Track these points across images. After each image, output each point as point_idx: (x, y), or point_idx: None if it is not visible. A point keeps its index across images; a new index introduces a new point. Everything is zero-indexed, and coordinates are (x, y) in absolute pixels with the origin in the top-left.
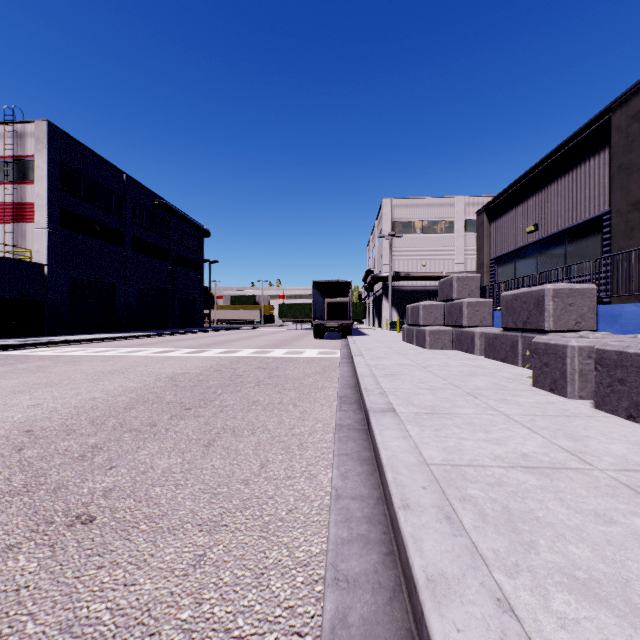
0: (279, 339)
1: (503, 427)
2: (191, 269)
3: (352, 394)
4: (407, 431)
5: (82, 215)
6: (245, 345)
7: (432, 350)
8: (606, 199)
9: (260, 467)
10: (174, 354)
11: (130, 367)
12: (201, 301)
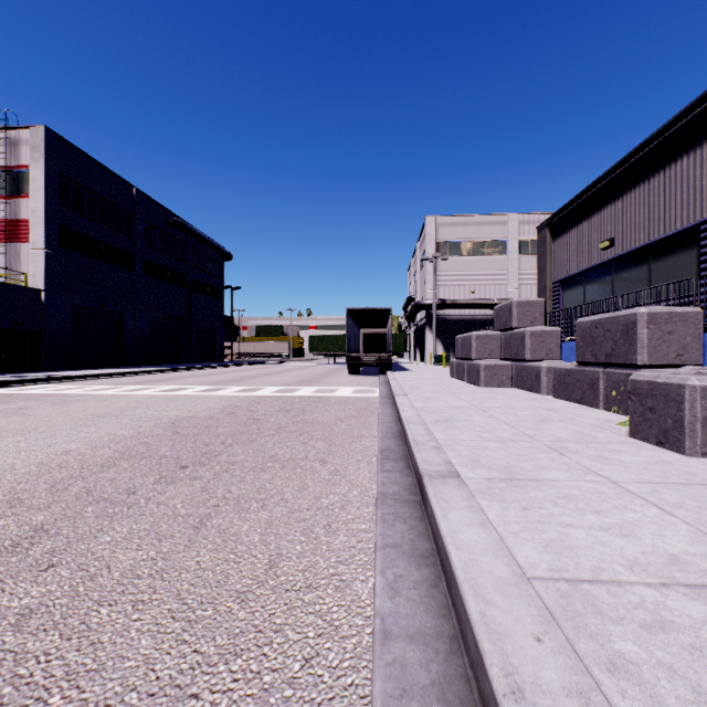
0: (308, 375)
1: (619, 504)
2: (210, 296)
3: (396, 446)
4: (483, 512)
5: (85, 234)
6: (269, 382)
7: (488, 388)
8: (704, 205)
9: (267, 567)
10: (184, 393)
11: (128, 409)
12: (222, 332)
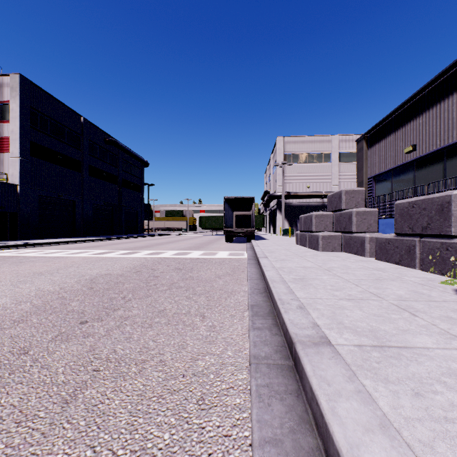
0: (198, 242)
1: None
2: (134, 190)
3: (263, 302)
4: (374, 401)
5: (48, 148)
6: (170, 247)
7: (325, 252)
8: None
9: None
10: (109, 255)
11: (63, 268)
12: (142, 214)
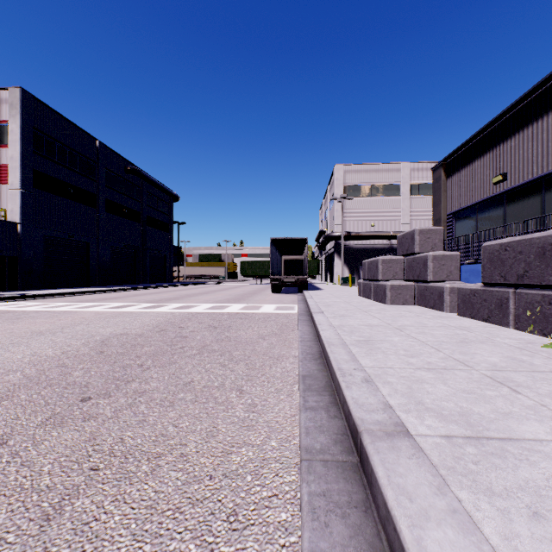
0: (239, 293)
1: None
2: (161, 230)
3: (318, 371)
4: (478, 528)
5: (56, 178)
6: (204, 299)
7: (394, 306)
8: None
9: None
10: (128, 309)
11: (69, 325)
12: (171, 259)
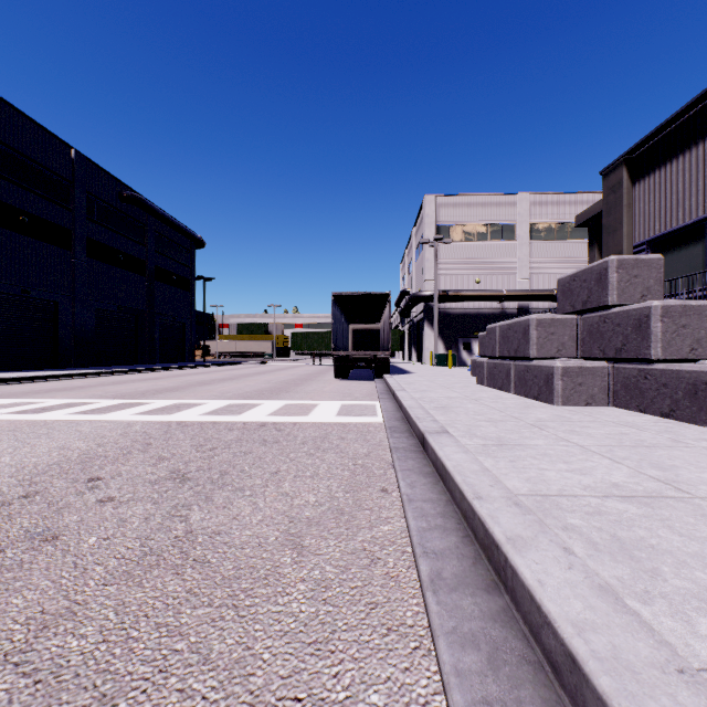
0: (283, 379)
1: None
2: (178, 287)
3: None
4: None
5: None
6: (220, 391)
7: (574, 409)
8: None
9: None
10: (52, 415)
11: None
12: (192, 328)
